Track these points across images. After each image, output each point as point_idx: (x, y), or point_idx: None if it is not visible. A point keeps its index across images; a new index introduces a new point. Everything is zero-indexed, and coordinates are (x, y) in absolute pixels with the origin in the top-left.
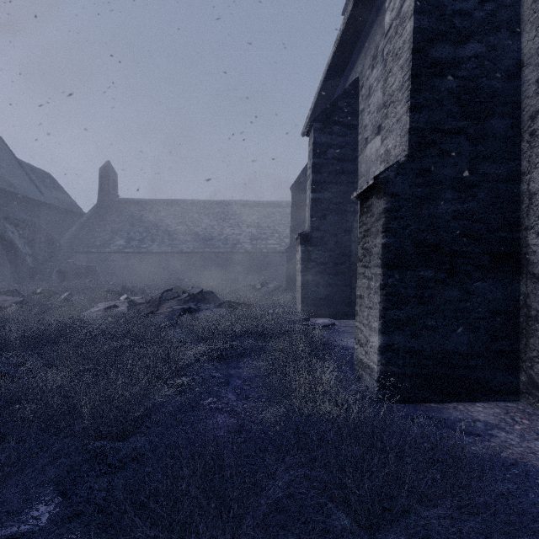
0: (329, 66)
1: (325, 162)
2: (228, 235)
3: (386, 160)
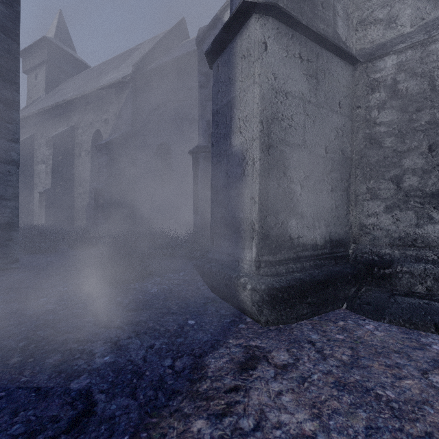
0: None
1: None
2: None
3: (47, 185)
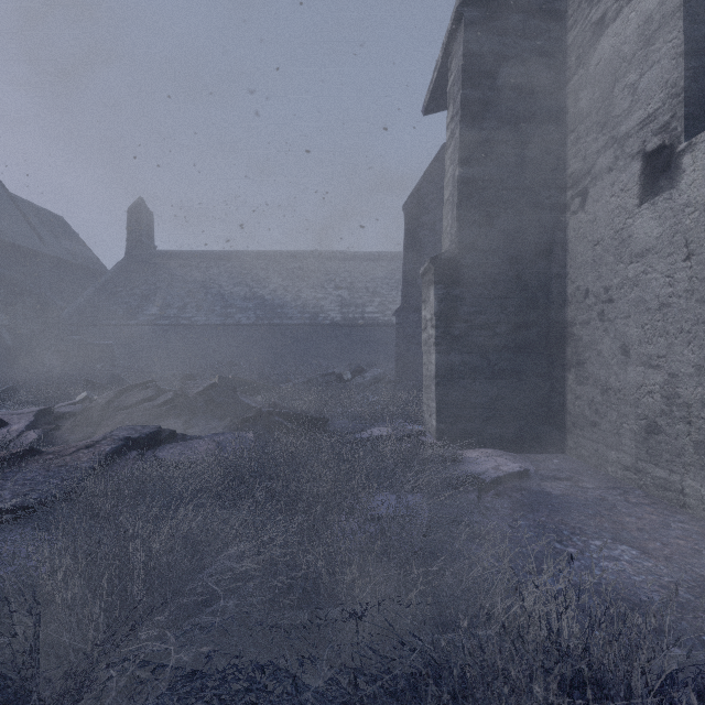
0: None
1: (491, 95)
2: (307, 300)
3: None
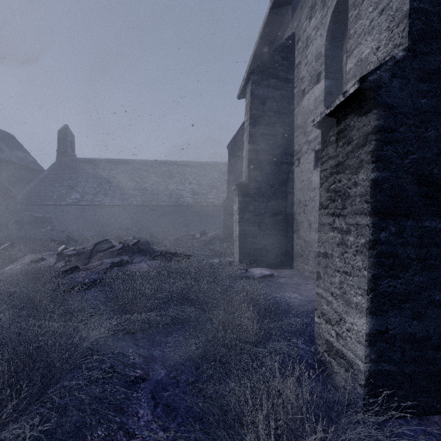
0: (265, 24)
1: (262, 114)
2: (173, 190)
3: (360, 73)
